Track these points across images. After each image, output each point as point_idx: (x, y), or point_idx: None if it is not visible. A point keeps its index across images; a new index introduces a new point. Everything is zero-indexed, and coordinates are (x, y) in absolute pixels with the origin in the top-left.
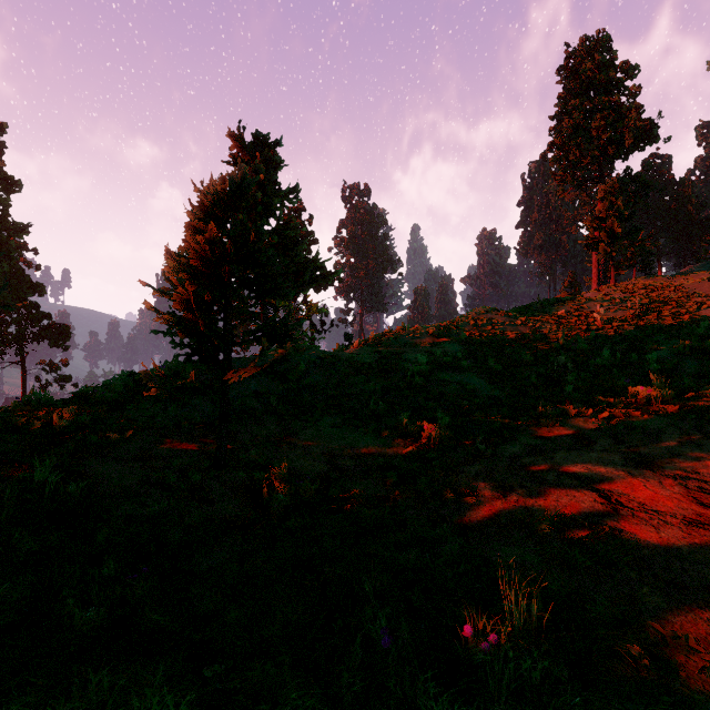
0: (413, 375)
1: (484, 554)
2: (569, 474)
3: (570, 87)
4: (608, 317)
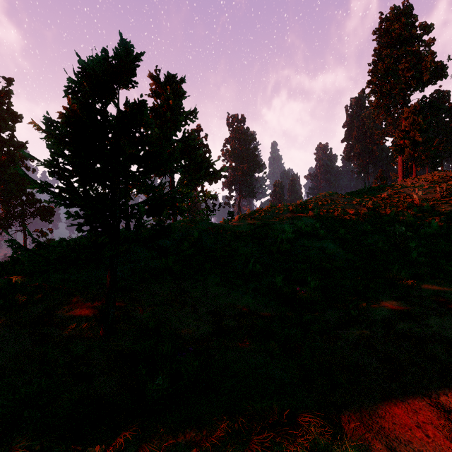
0: (281, 241)
1: None
2: None
3: (384, 41)
4: (421, 198)
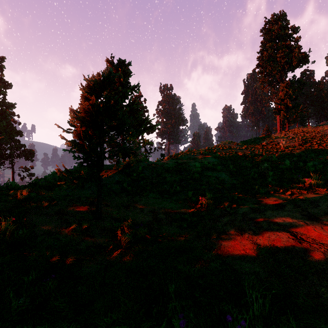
0: (193, 173)
1: (233, 266)
2: (274, 223)
3: (267, 37)
4: (286, 145)
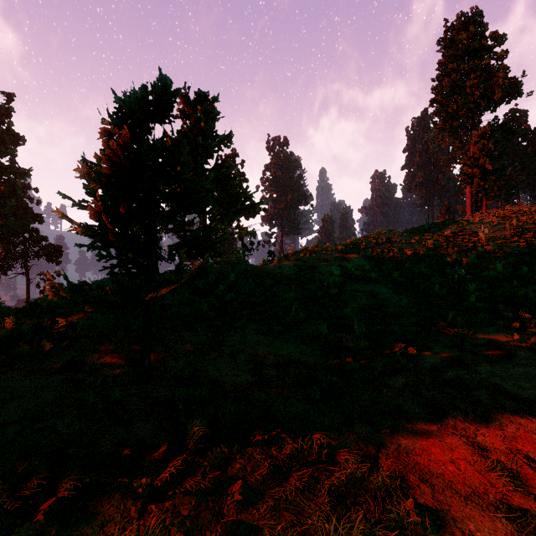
0: (328, 285)
1: (438, 512)
2: (503, 393)
3: (449, 53)
4: (489, 236)
